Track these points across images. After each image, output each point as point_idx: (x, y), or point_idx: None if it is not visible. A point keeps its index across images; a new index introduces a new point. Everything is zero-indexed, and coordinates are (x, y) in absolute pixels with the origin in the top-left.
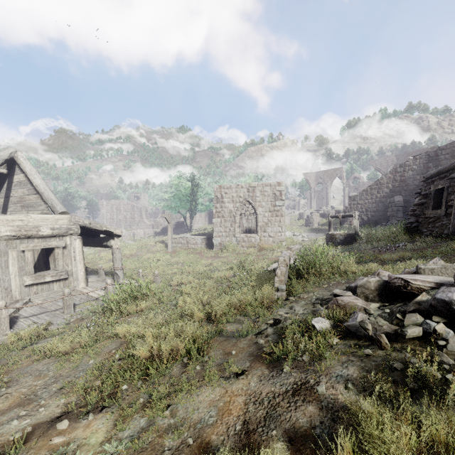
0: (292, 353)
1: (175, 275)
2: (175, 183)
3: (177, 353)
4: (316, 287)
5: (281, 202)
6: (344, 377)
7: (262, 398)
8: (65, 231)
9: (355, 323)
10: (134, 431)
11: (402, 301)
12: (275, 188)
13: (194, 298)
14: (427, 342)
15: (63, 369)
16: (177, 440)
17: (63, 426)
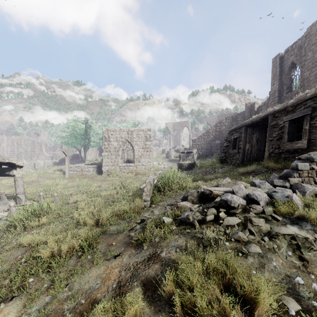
0: (149, 238)
1: (71, 195)
2: (72, 125)
3: (73, 250)
4: (168, 197)
5: (150, 142)
6: (175, 246)
7: (130, 266)
8: None
9: (185, 216)
10: (40, 306)
11: (209, 202)
12: (146, 133)
13: (87, 211)
14: (216, 222)
15: None
16: (73, 303)
17: None
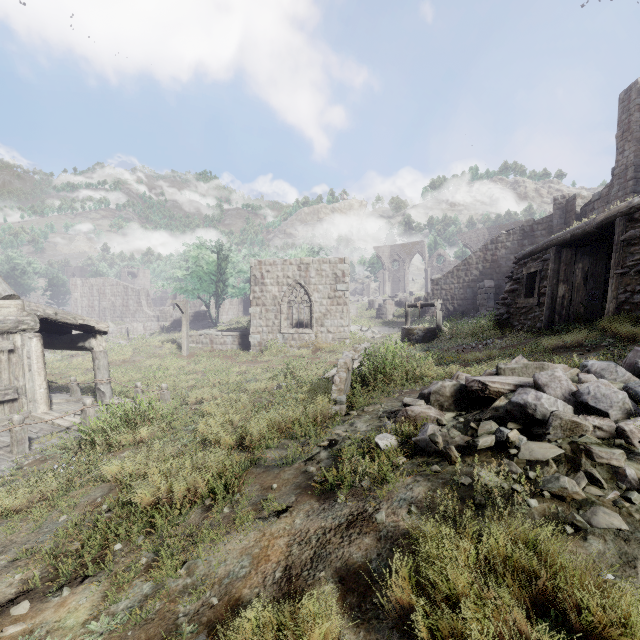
0: (349, 479)
1: (193, 389)
2: (194, 255)
3: (196, 494)
4: (384, 397)
5: (344, 285)
6: (408, 501)
7: (310, 536)
8: (12, 325)
9: (425, 437)
10: (133, 601)
11: (479, 408)
12: (336, 267)
13: (221, 420)
14: (500, 452)
15: (16, 533)
16: (196, 602)
17: (21, 610)
